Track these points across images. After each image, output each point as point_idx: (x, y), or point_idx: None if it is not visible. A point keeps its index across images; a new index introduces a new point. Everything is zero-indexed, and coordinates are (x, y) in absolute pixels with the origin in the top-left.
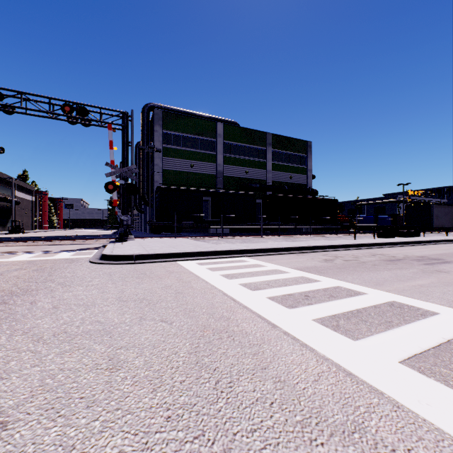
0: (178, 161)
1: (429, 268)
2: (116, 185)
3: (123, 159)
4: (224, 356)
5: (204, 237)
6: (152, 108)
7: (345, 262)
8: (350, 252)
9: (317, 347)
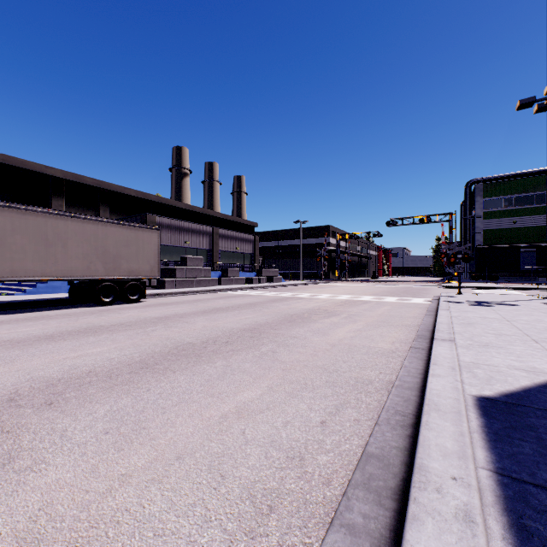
0: (499, 220)
1: None
2: (445, 254)
3: (449, 238)
4: None
5: (515, 283)
6: (473, 183)
7: None
8: None
9: None
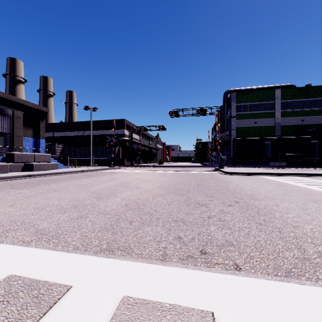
0: (246, 120)
1: None
2: (219, 142)
3: (221, 129)
4: (285, 187)
5: (267, 168)
6: (229, 92)
7: None
8: None
9: (311, 188)
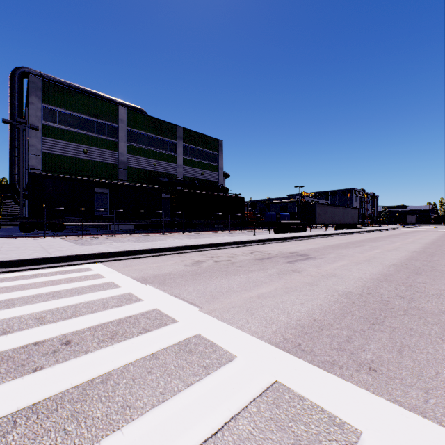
0: (66, 144)
1: (288, 267)
2: None
3: None
4: None
5: (91, 235)
6: (27, 74)
7: (213, 264)
8: (233, 250)
9: None
